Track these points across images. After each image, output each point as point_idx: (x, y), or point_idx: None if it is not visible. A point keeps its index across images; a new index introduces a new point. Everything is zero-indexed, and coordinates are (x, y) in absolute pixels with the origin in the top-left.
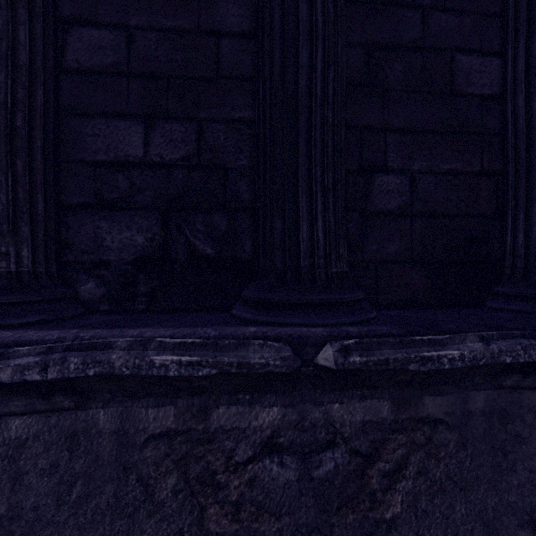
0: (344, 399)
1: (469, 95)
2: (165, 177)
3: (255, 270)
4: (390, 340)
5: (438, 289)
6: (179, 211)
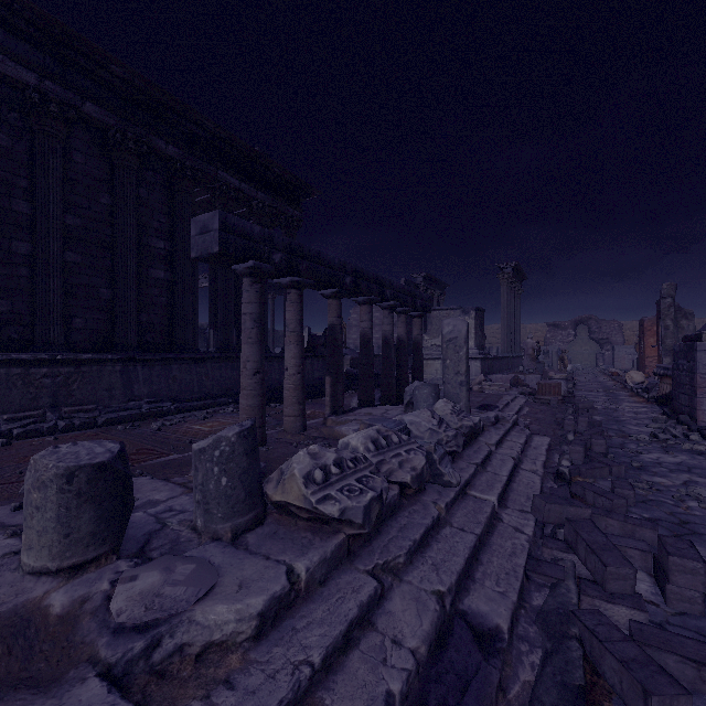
0: (63, 367)
1: (104, 299)
2: (0, 316)
3: (35, 342)
4: (73, 355)
5: (94, 349)
6: (6, 325)
